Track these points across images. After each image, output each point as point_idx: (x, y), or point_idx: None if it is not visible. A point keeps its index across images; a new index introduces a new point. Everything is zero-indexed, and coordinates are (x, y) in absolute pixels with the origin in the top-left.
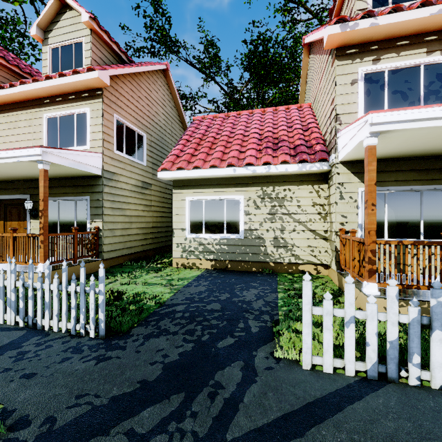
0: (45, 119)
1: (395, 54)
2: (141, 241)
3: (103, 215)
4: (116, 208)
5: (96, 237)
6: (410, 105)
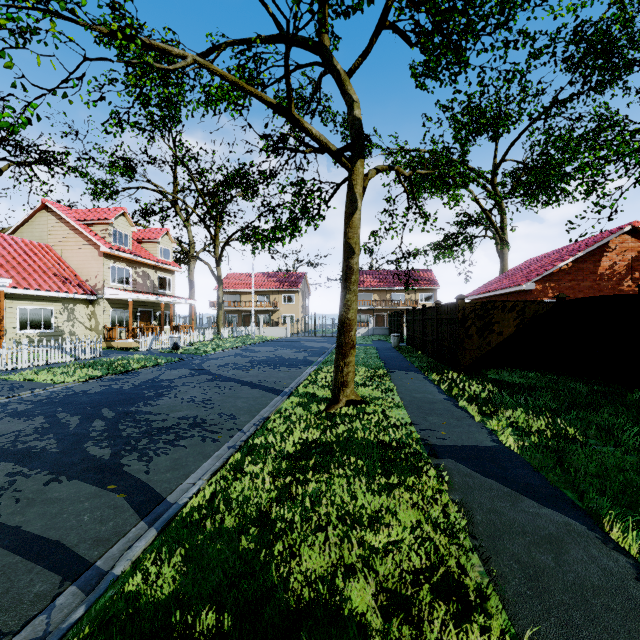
0: None
1: (119, 262)
2: None
3: None
4: None
5: None
6: (122, 281)
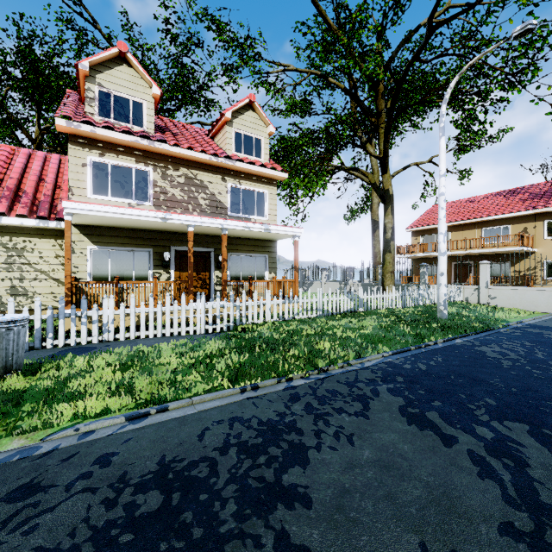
0: None
1: (115, 155)
2: None
3: None
4: None
5: None
6: (126, 193)
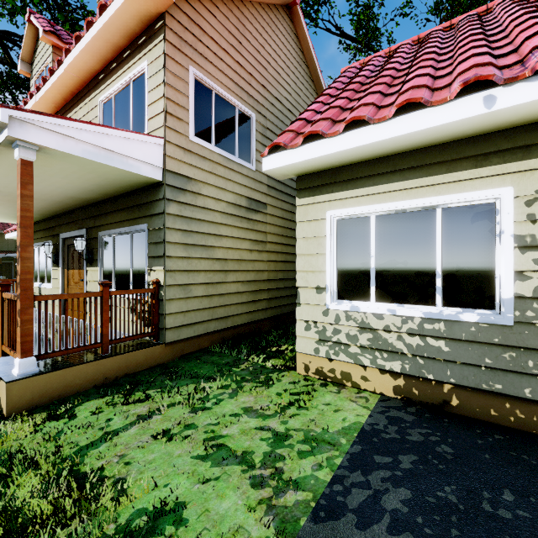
0: (100, 107)
1: None
2: (247, 305)
3: (165, 257)
4: (194, 244)
5: (154, 300)
6: None
